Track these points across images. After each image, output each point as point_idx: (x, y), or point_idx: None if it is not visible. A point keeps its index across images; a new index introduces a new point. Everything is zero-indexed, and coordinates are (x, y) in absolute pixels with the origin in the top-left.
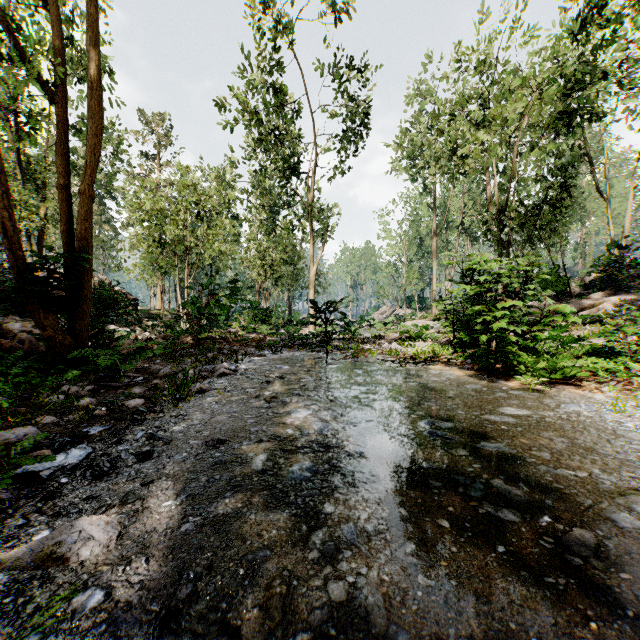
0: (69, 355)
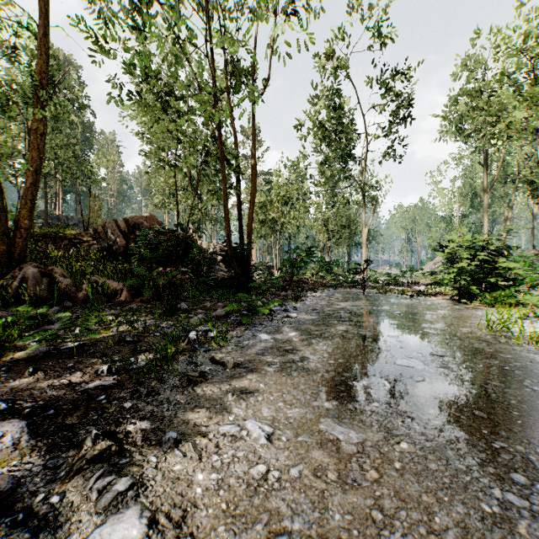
0: (249, 284)
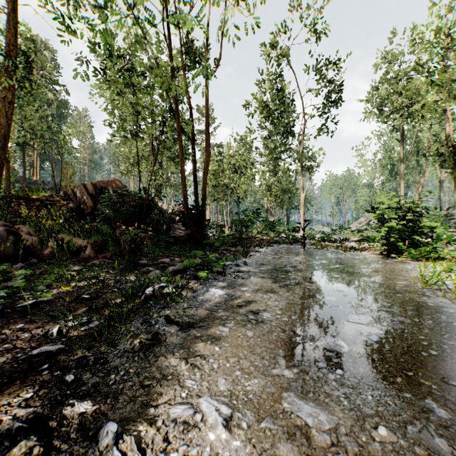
0: (204, 241)
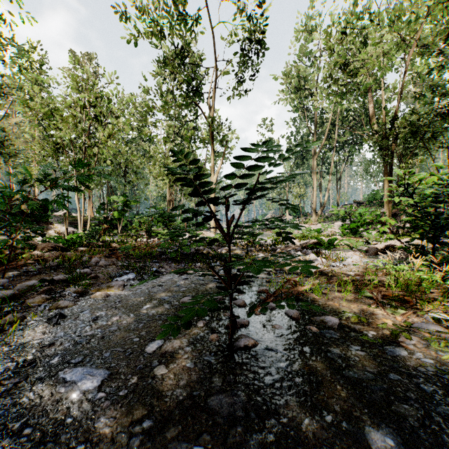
0: None
